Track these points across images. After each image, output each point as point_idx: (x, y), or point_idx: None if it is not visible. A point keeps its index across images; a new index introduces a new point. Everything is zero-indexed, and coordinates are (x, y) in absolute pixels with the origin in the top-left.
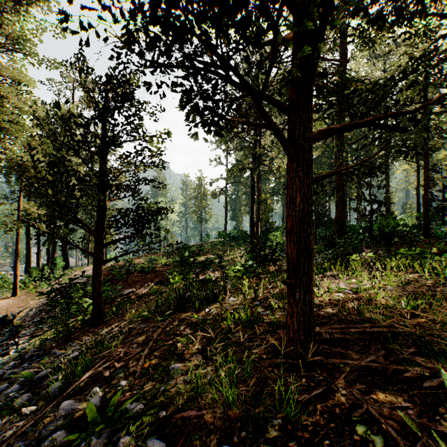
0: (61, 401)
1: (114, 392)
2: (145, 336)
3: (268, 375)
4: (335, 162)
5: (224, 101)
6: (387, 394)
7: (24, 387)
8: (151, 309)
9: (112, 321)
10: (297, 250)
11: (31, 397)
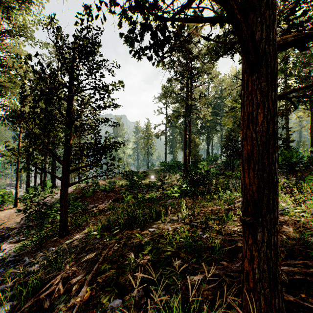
0: None
1: None
2: (94, 255)
3: None
4: None
5: None
6: None
7: None
8: (105, 225)
9: (75, 233)
10: (259, 180)
11: None
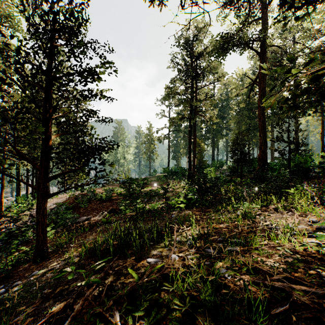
0: None
1: None
2: (63, 306)
3: None
4: (258, 111)
5: None
6: None
7: None
8: (91, 249)
9: (54, 258)
10: None
11: None
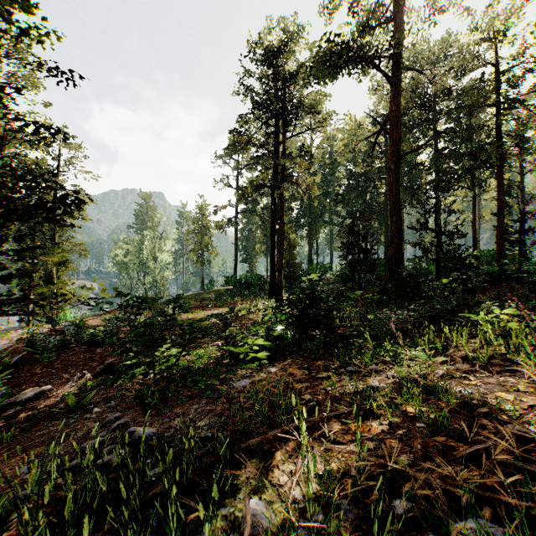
0: None
1: None
2: None
3: None
4: (389, 177)
5: None
6: None
7: None
8: None
9: None
10: None
11: None
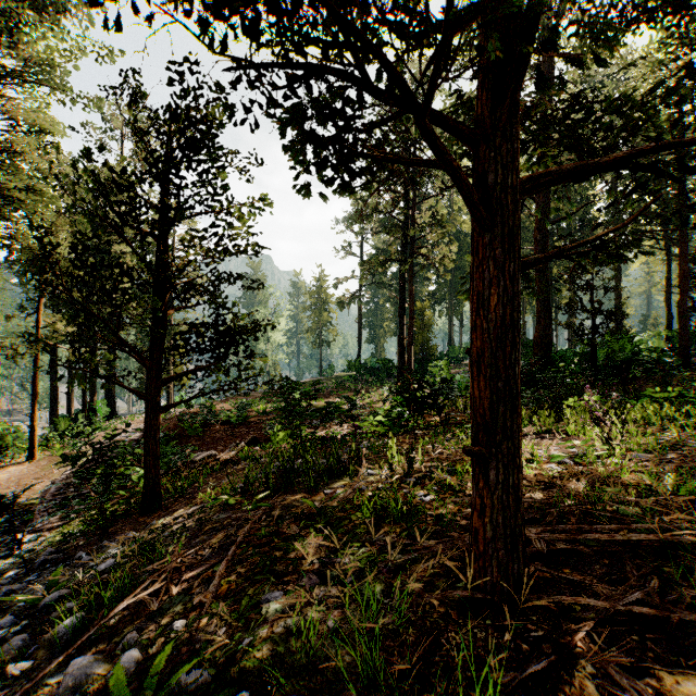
0: (74, 652)
1: (162, 643)
2: (225, 536)
3: (439, 623)
4: (535, 249)
5: (358, 117)
6: (677, 675)
7: (21, 620)
8: (238, 487)
9: (175, 505)
10: (493, 392)
11: (29, 640)
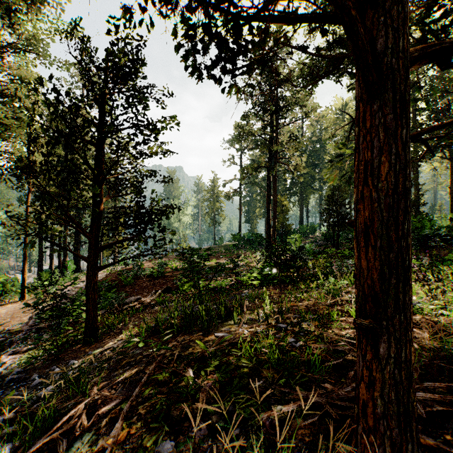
0: None
1: None
2: (135, 372)
3: None
4: None
5: None
6: None
7: None
8: (151, 327)
9: (107, 339)
10: (383, 263)
11: None
